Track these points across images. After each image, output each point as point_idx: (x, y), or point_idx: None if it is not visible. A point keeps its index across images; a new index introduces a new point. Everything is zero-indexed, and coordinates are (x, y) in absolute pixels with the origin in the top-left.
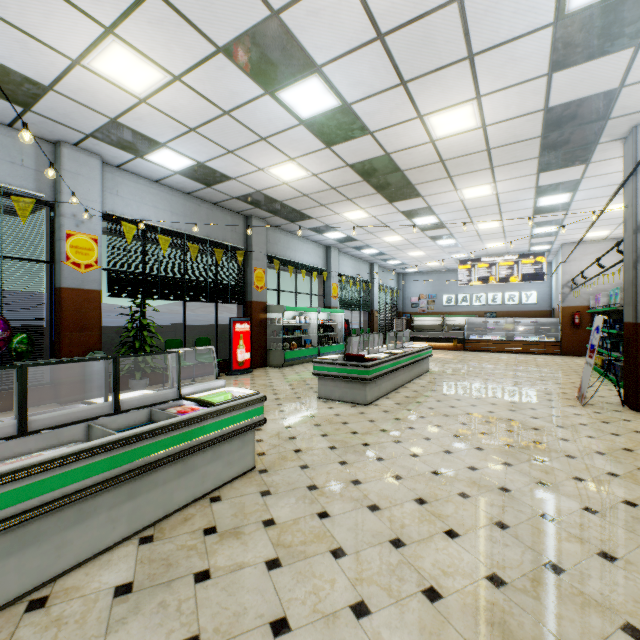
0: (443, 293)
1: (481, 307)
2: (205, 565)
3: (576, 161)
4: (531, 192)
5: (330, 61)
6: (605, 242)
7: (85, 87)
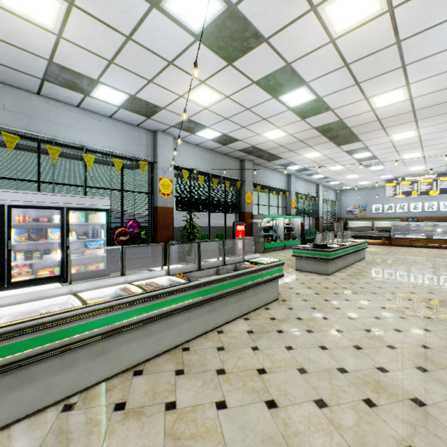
0: (372, 204)
1: (404, 214)
2: (278, 328)
3: None
4: None
5: (314, 79)
6: None
7: (180, 106)
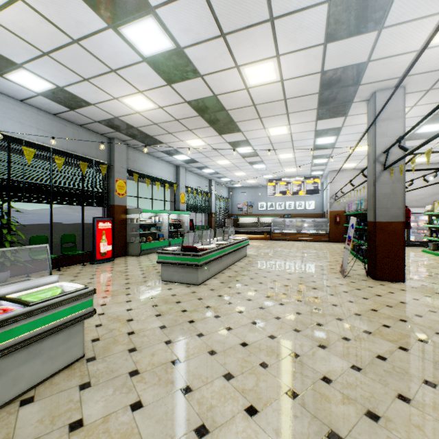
0: (258, 201)
1: (282, 211)
2: None
3: (339, 114)
4: (312, 134)
5: (162, 4)
6: (353, 171)
7: None
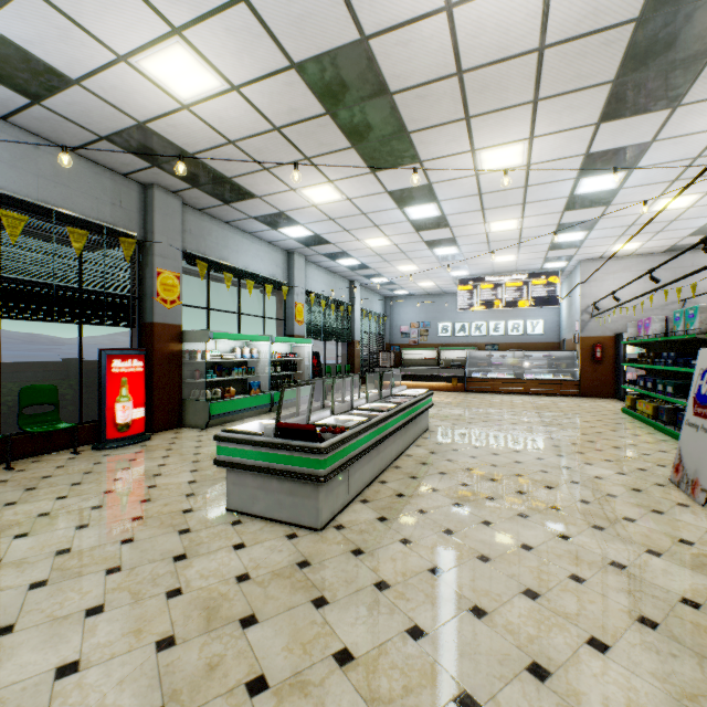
0: (438, 321)
1: (482, 338)
2: None
3: (662, 99)
4: (575, 165)
5: None
6: (630, 259)
7: None
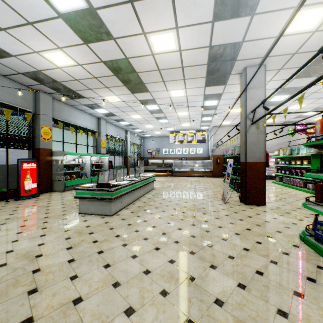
0: (163, 148)
1: (180, 155)
2: None
3: (221, 83)
4: (202, 97)
5: None
6: (229, 127)
7: None
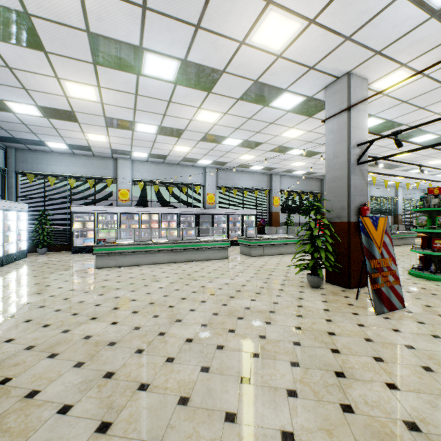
0: None
1: None
2: None
3: None
4: None
5: None
6: None
7: (286, 167)
